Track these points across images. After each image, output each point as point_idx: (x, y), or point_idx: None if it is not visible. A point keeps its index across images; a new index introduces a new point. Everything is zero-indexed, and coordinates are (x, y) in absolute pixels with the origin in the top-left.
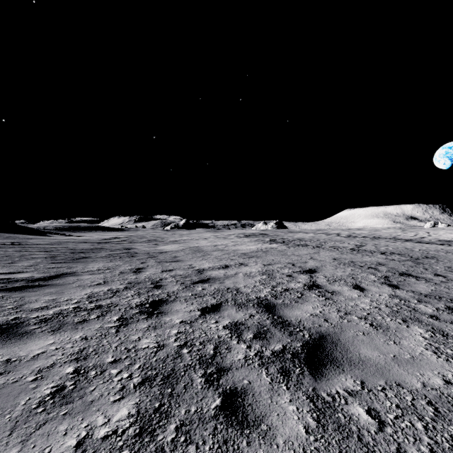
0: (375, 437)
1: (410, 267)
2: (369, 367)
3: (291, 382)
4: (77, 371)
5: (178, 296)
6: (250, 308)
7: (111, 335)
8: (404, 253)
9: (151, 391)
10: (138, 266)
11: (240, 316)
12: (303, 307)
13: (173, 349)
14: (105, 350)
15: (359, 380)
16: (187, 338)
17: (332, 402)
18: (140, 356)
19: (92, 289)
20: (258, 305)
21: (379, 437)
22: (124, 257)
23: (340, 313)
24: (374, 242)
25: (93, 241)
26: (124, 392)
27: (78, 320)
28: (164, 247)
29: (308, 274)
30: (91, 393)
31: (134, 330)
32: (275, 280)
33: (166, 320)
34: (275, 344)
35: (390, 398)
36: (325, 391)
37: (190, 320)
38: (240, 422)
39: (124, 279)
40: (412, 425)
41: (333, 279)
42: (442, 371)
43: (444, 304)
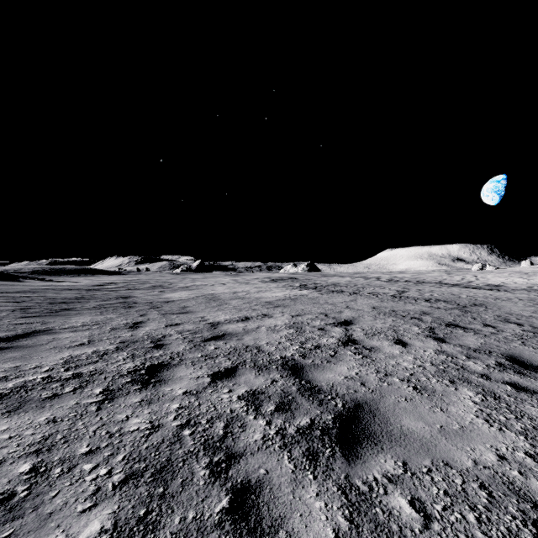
0: (420, 537)
1: (458, 317)
2: (413, 442)
3: (320, 468)
4: (35, 470)
5: (184, 359)
6: (272, 371)
7: (90, 414)
8: (450, 299)
9: (136, 492)
10: (136, 320)
11: (260, 382)
12: (336, 368)
13: (171, 430)
14: (79, 436)
15: (401, 461)
16: (191, 415)
17: (368, 493)
18: (126, 442)
19: (71, 351)
20: (283, 367)
21: (424, 537)
22: (119, 309)
23: (379, 375)
24: (418, 287)
25: (80, 288)
26: (98, 496)
27: (46, 396)
28: (171, 295)
29: (343, 327)
30: (51, 500)
31: (122, 406)
32: (304, 335)
33: (166, 391)
34: (301, 417)
35: (437, 483)
36: (361, 478)
37: (197, 389)
38: (252, 530)
39: (115, 338)
40: (463, 518)
41: (371, 332)
42: (495, 444)
43: (495, 360)
